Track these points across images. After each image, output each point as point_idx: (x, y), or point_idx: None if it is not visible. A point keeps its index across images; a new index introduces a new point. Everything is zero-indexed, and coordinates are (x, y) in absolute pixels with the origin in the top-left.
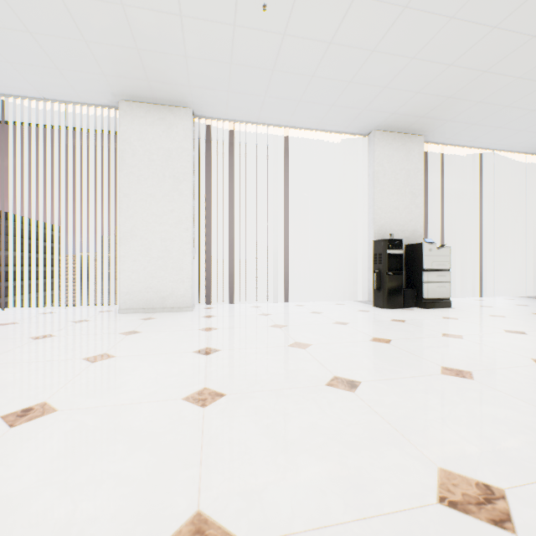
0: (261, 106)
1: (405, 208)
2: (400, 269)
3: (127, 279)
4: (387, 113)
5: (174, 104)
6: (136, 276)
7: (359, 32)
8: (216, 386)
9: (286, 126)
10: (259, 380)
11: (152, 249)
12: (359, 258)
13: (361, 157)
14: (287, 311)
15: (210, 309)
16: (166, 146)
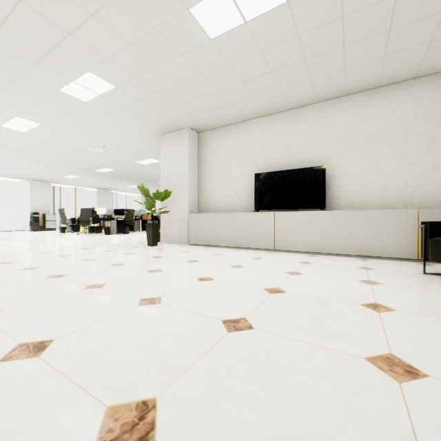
0: None
1: (44, 203)
2: (39, 220)
3: None
4: (33, 179)
5: None
6: None
7: (14, 172)
8: None
9: None
10: None
11: None
12: (28, 217)
13: (29, 185)
14: None
15: None
16: None
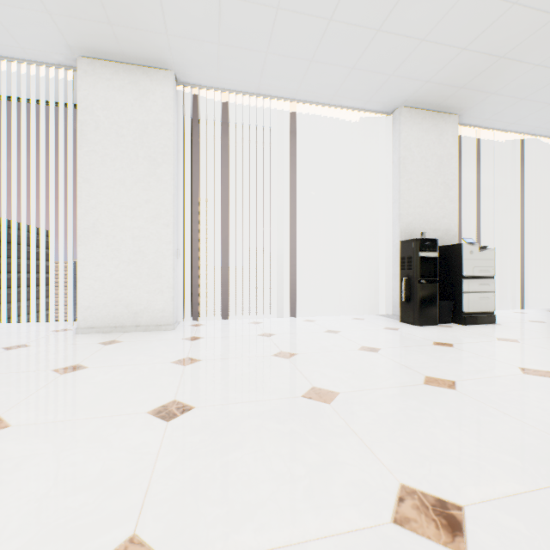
0: (262, 69)
1: (437, 202)
2: (435, 276)
3: (88, 289)
4: (419, 81)
5: (150, 63)
6: (99, 285)
7: None
8: (158, 530)
9: (292, 99)
10: (252, 504)
11: (122, 251)
12: (380, 263)
13: (383, 141)
14: (295, 329)
15: (198, 326)
16: (139, 117)
